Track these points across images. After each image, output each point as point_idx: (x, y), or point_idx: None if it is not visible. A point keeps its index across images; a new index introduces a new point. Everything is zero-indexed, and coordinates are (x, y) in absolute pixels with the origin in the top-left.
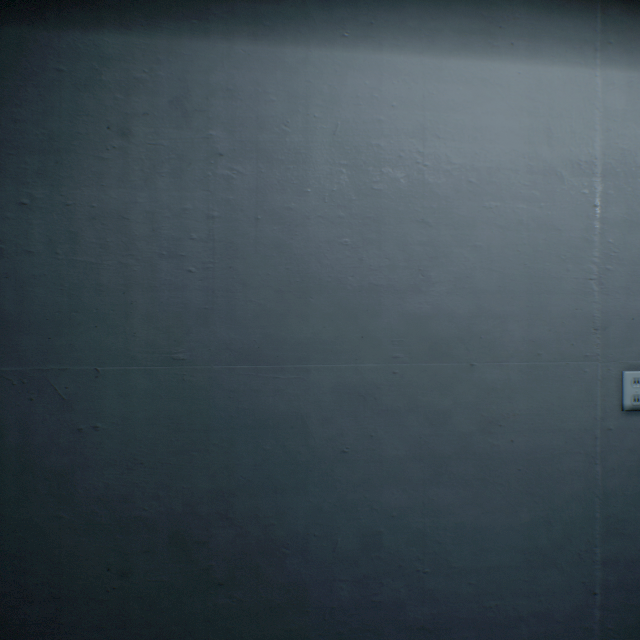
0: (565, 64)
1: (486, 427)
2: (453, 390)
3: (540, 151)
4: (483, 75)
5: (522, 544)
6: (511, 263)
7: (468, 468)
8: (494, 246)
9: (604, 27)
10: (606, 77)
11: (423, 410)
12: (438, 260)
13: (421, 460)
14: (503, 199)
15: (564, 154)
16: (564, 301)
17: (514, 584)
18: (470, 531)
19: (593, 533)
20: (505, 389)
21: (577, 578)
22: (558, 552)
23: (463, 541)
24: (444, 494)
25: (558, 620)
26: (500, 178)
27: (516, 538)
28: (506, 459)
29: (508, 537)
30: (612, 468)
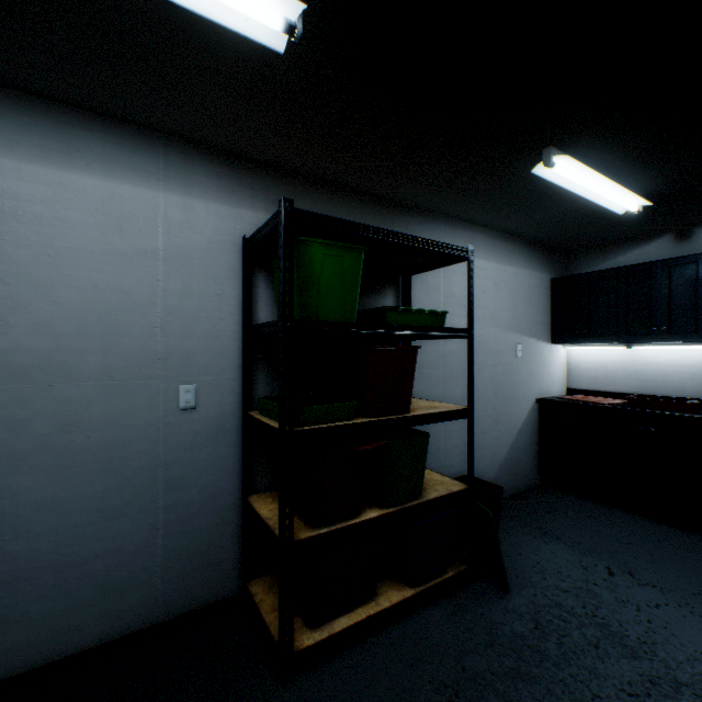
0: (136, 185)
1: (66, 428)
2: (34, 404)
3: (115, 240)
4: (63, 182)
5: (99, 506)
6: (89, 314)
7: (49, 459)
8: (73, 302)
9: (167, 167)
10: (168, 199)
11: (3, 420)
12: (19, 310)
13: (1, 457)
14: (82, 270)
15: (135, 244)
16: (135, 341)
17: (92, 534)
18: (51, 503)
19: (158, 490)
20: (83, 401)
21: (145, 521)
22: (130, 506)
23: (44, 511)
24: (25, 480)
25: (130, 551)
26: (79, 255)
27: (94, 502)
28: (85, 449)
29: (86, 503)
30: (173, 447)
